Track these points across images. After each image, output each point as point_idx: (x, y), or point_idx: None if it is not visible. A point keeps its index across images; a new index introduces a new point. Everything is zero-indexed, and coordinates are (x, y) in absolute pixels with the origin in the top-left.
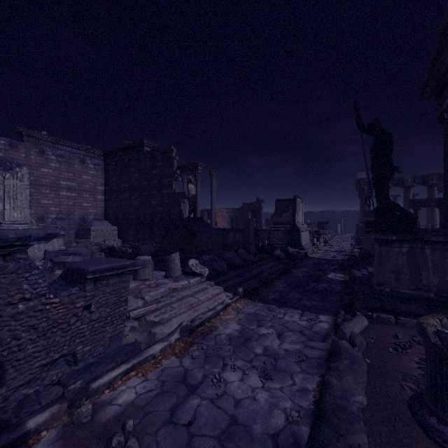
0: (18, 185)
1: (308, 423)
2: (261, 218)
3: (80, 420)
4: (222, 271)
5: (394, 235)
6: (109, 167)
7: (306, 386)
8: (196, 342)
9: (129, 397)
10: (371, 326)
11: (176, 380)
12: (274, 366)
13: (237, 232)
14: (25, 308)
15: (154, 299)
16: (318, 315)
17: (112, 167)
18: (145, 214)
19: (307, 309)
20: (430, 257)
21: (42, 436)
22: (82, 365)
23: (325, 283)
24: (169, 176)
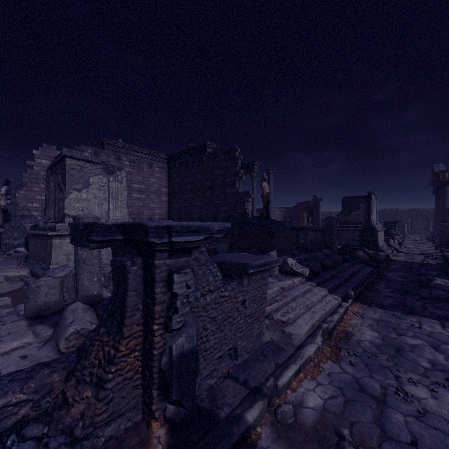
0: (119, 187)
1: None
2: (318, 218)
3: (286, 420)
4: (318, 271)
5: None
6: (172, 170)
7: None
8: (341, 347)
9: (316, 402)
10: None
11: (353, 388)
12: None
13: (309, 232)
14: (210, 300)
15: (271, 298)
16: None
17: (175, 170)
18: (207, 214)
19: (445, 320)
20: None
21: (259, 432)
22: (240, 360)
23: (440, 290)
24: (233, 176)
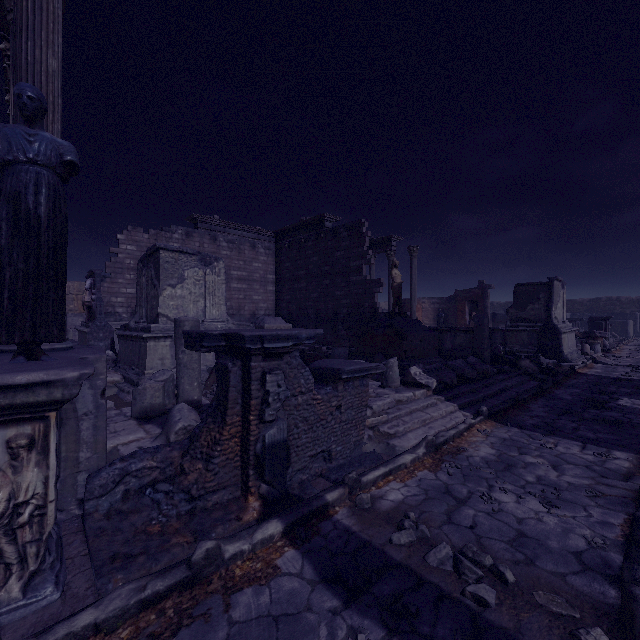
0: (216, 281)
1: (618, 551)
2: (486, 312)
3: (363, 505)
4: (451, 384)
5: None
6: (281, 251)
7: (608, 520)
8: (445, 460)
9: (397, 497)
10: None
11: (439, 491)
12: (556, 496)
13: (458, 333)
14: (301, 401)
15: (381, 410)
16: (610, 450)
17: (284, 251)
18: (326, 308)
19: (591, 442)
20: None
21: (337, 510)
22: (335, 464)
23: (615, 412)
24: (359, 259)
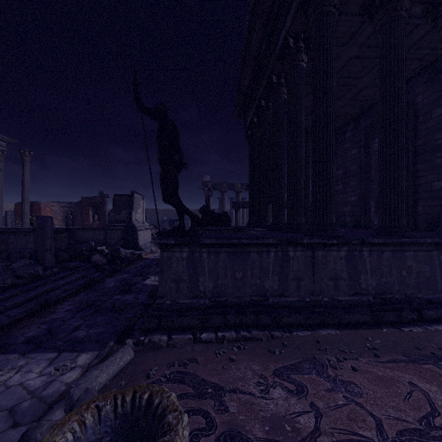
0: None
1: None
2: (105, 215)
3: None
4: None
5: (174, 239)
6: None
7: None
8: None
9: None
10: (136, 359)
11: None
12: None
13: None
14: None
15: None
16: (79, 355)
17: None
18: None
19: (71, 347)
20: (206, 260)
21: None
22: None
23: (133, 293)
24: None
